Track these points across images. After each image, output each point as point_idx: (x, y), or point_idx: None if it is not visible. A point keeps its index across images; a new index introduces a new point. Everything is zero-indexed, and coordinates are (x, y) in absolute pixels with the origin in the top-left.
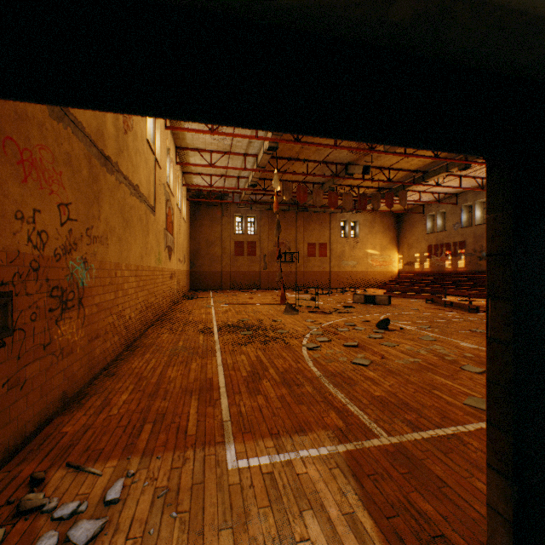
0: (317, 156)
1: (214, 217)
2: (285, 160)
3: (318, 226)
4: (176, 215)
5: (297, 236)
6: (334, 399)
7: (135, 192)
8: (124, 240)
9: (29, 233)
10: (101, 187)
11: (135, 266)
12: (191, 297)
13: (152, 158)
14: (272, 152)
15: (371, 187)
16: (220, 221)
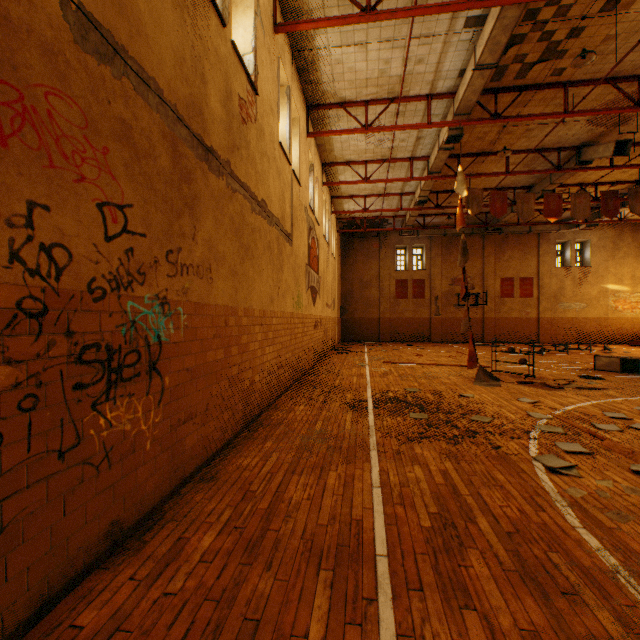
0: (524, 142)
1: (369, 251)
2: (470, 158)
3: (517, 254)
4: (322, 249)
5: (484, 269)
6: None
7: (260, 210)
8: (241, 274)
9: (13, 246)
10: (198, 192)
11: (261, 311)
12: (340, 351)
13: (288, 170)
14: (451, 146)
15: (621, 182)
16: (377, 256)
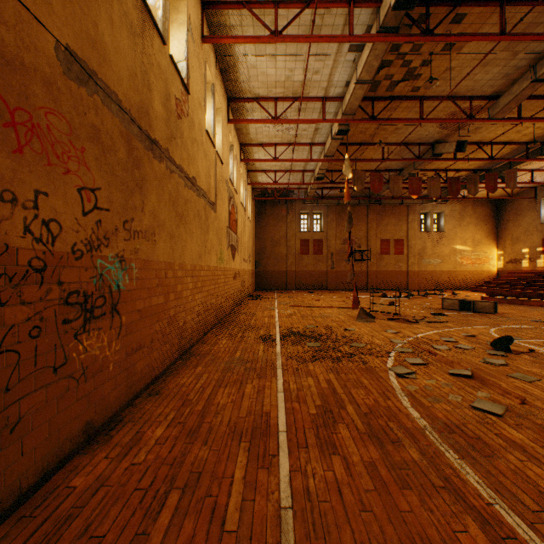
0: (395, 137)
1: (278, 216)
2: (356, 146)
3: (392, 221)
4: (240, 214)
5: (368, 232)
6: (464, 487)
7: (191, 185)
8: (177, 237)
9: (26, 222)
10: (145, 174)
11: (192, 265)
12: (255, 297)
13: (213, 151)
14: (341, 137)
15: (463, 170)
16: (285, 220)
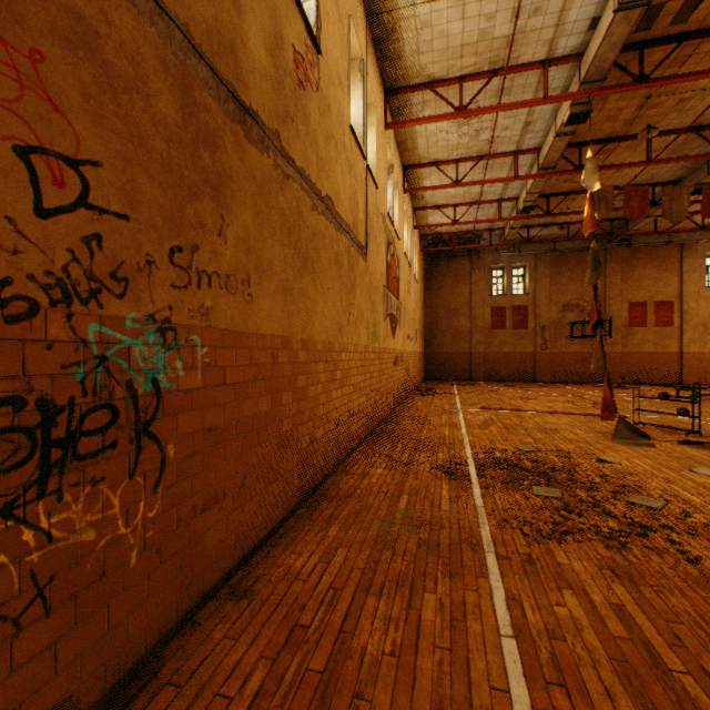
0: (674, 118)
1: (458, 273)
2: (596, 146)
3: (651, 271)
4: (403, 270)
5: (606, 291)
6: None
7: (324, 209)
8: (297, 293)
9: None
10: (228, 166)
11: (325, 343)
12: (424, 392)
13: (361, 165)
14: (572, 130)
15: None
16: (468, 279)
